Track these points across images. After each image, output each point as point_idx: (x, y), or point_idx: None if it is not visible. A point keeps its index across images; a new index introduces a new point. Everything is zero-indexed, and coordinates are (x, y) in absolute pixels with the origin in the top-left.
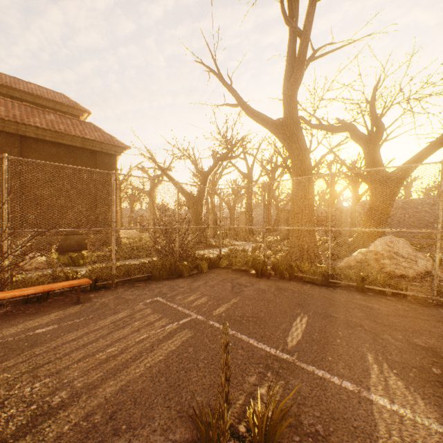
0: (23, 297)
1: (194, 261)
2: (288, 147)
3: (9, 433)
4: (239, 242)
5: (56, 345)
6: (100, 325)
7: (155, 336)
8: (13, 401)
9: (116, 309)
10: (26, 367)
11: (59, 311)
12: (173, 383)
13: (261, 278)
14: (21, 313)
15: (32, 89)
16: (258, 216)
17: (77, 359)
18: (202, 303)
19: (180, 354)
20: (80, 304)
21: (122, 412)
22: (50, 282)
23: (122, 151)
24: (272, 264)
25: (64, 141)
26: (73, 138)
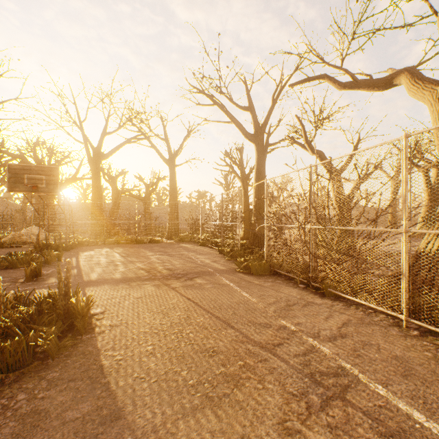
0: None
1: None
2: None
3: None
4: None
5: None
6: None
7: None
8: None
9: None
10: None
11: None
12: None
13: None
14: None
15: None
16: None
17: None
18: None
19: None
20: None
21: None
22: None
23: None
24: None
25: None
26: None
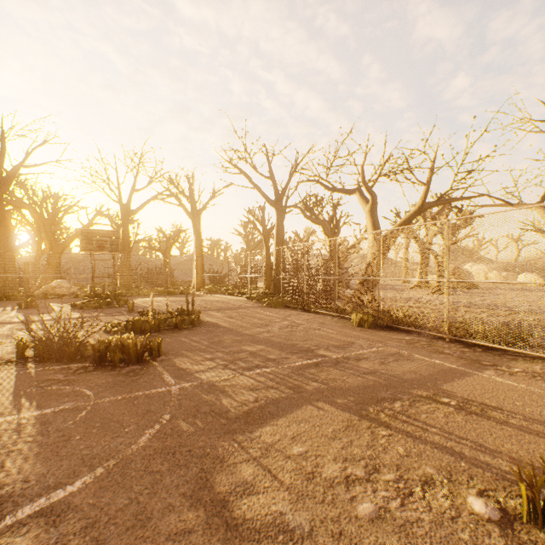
0: None
1: None
2: None
3: None
4: None
5: None
6: None
7: None
8: None
9: None
10: None
11: None
12: None
13: None
14: None
15: None
16: None
17: None
18: None
19: None
20: None
21: None
22: None
23: None
24: None
25: None
26: None
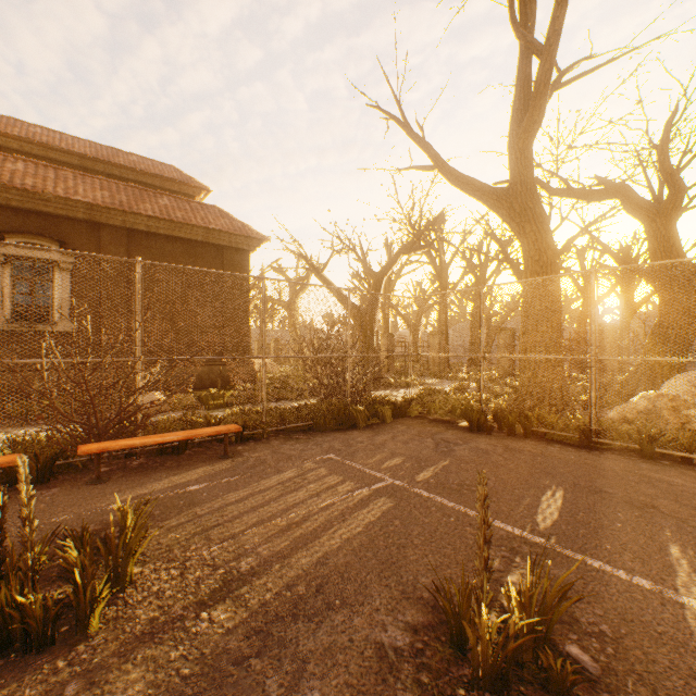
0: (158, 446)
1: (372, 405)
2: (517, 230)
3: (205, 595)
4: (431, 380)
5: (219, 506)
6: (265, 486)
7: (343, 503)
8: (195, 563)
9: (278, 466)
10: (194, 529)
11: (205, 465)
12: (385, 559)
13: (477, 433)
14: (160, 466)
15: (135, 163)
16: (455, 339)
17: (251, 524)
18: (396, 464)
19: (384, 527)
20: (229, 459)
21: (330, 586)
22: (184, 429)
23: (258, 244)
24: (494, 412)
25: (181, 234)
26: (193, 229)
